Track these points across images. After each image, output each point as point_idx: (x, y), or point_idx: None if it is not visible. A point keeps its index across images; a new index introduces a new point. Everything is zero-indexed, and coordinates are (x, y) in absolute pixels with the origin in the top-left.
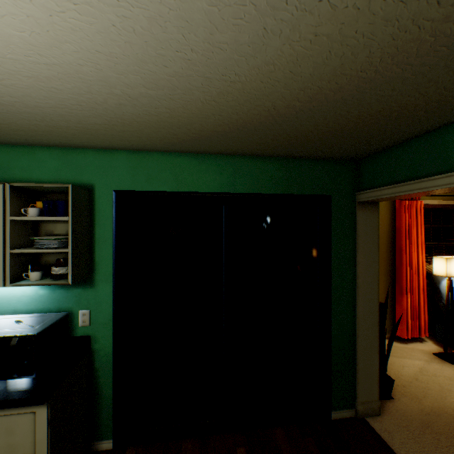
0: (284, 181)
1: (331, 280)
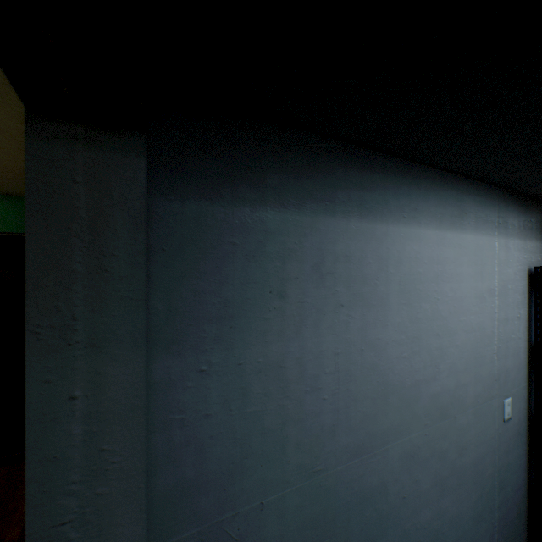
0: (17, 220)
1: None
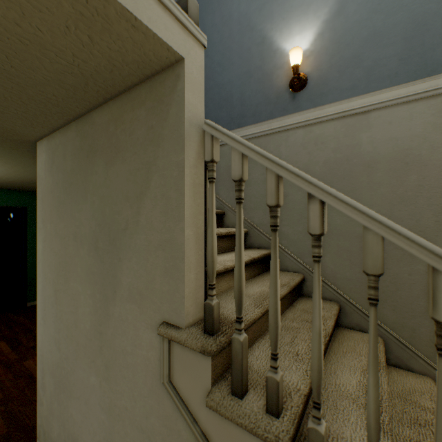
0: None
1: (28, 244)
